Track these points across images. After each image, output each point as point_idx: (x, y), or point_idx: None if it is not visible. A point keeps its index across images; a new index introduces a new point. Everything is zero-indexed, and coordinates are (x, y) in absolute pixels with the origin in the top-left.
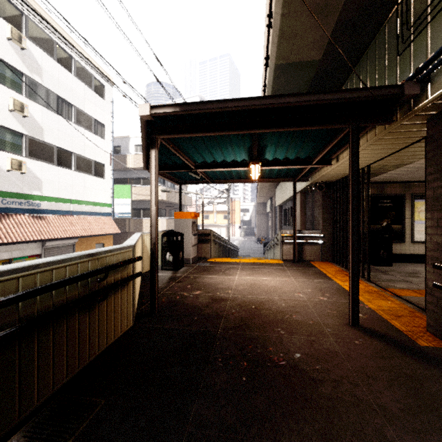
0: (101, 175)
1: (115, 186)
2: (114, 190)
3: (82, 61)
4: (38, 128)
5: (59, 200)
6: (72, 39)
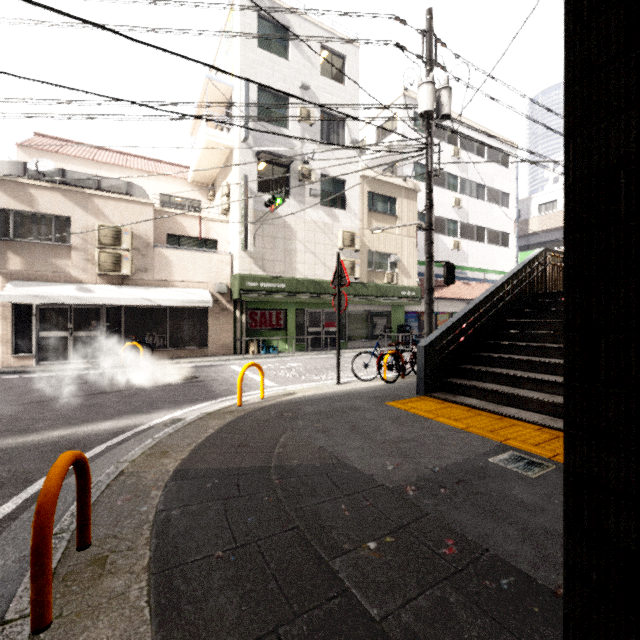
0: (506, 245)
1: (520, 253)
2: (519, 258)
3: (491, 143)
4: (465, 215)
5: (477, 270)
6: (485, 128)
